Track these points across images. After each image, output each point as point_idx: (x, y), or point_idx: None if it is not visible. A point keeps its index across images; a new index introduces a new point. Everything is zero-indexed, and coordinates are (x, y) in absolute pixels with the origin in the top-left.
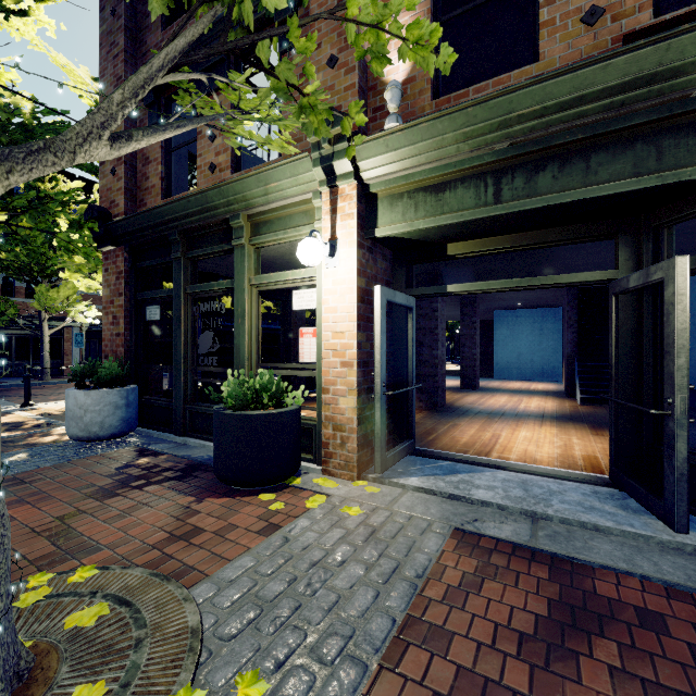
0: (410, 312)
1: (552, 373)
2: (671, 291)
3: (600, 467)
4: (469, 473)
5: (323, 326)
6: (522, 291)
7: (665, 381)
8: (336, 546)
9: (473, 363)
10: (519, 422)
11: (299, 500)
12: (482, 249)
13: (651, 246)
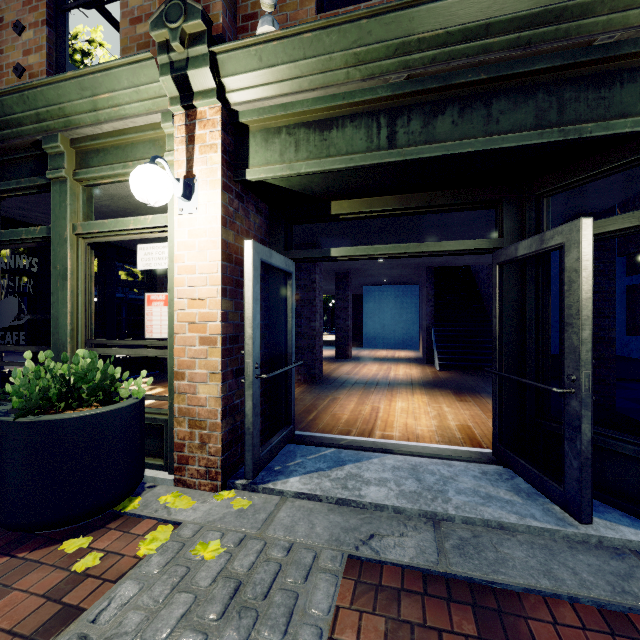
0: (289, 278)
1: (411, 342)
2: (575, 257)
3: (476, 438)
4: (356, 463)
5: (176, 291)
6: (389, 268)
7: (565, 355)
8: (173, 638)
9: (347, 334)
10: (393, 392)
11: (131, 540)
12: (368, 209)
13: (534, 215)
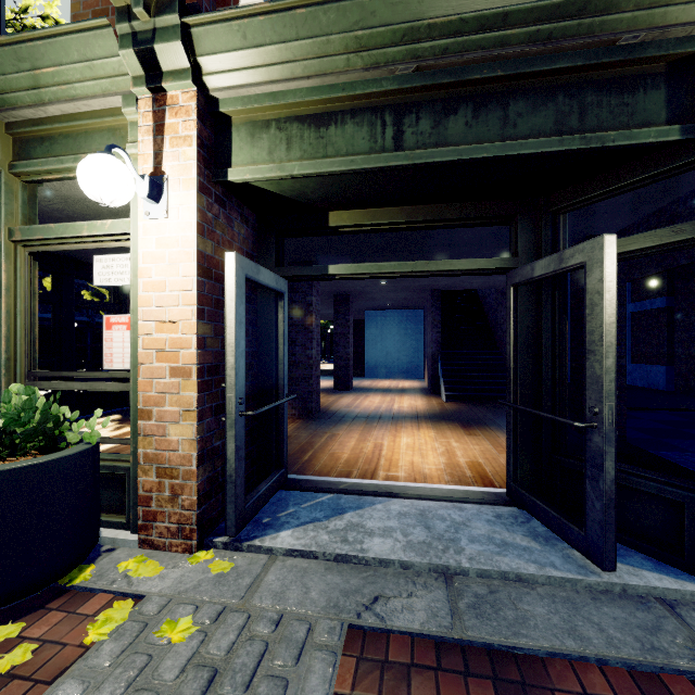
0: (281, 299)
1: (415, 371)
2: (597, 278)
3: (488, 476)
4: (357, 510)
5: (141, 312)
6: (393, 291)
7: (587, 386)
8: None
9: (347, 363)
10: (397, 426)
11: (77, 623)
12: (371, 222)
13: (550, 232)
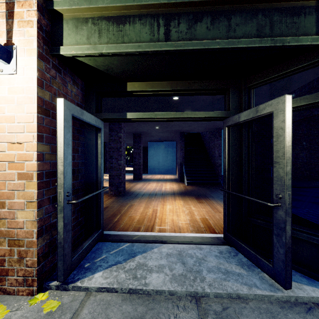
0: (99, 132)
1: (172, 170)
2: (281, 120)
3: (212, 226)
4: (143, 253)
5: None
6: (162, 132)
7: (274, 182)
8: None
9: (139, 167)
10: (164, 199)
11: None
12: (151, 89)
13: (247, 98)
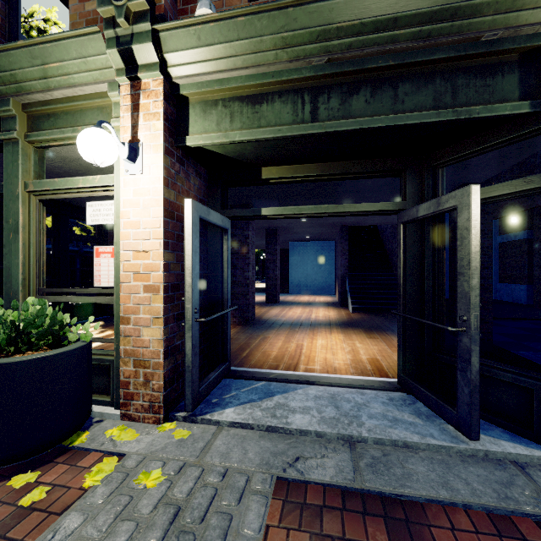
0: (225, 234)
1: (329, 289)
2: (466, 217)
3: (384, 369)
4: (283, 394)
5: (122, 244)
6: (311, 227)
7: (458, 300)
8: None
9: (275, 282)
10: (314, 331)
11: (77, 473)
12: (294, 175)
13: (431, 182)
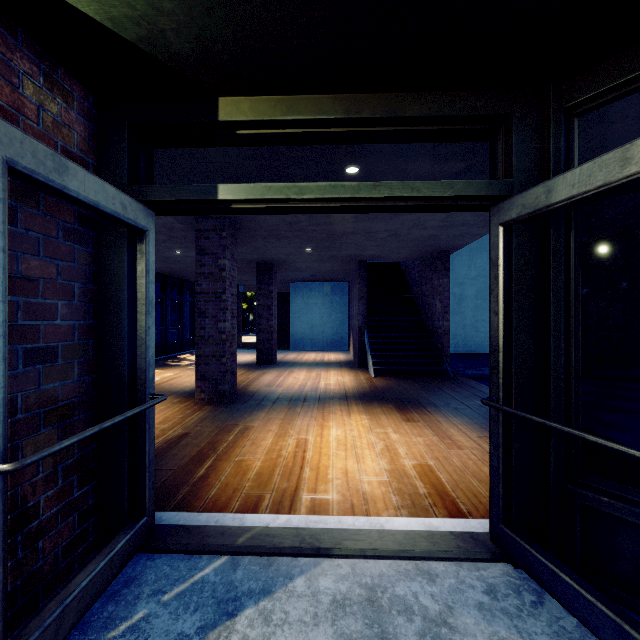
0: (140, 240)
1: (340, 343)
2: None
3: (447, 491)
4: (262, 600)
5: None
6: (319, 261)
7: None
8: None
9: (271, 336)
10: (325, 411)
11: None
12: (288, 116)
13: (563, 142)
